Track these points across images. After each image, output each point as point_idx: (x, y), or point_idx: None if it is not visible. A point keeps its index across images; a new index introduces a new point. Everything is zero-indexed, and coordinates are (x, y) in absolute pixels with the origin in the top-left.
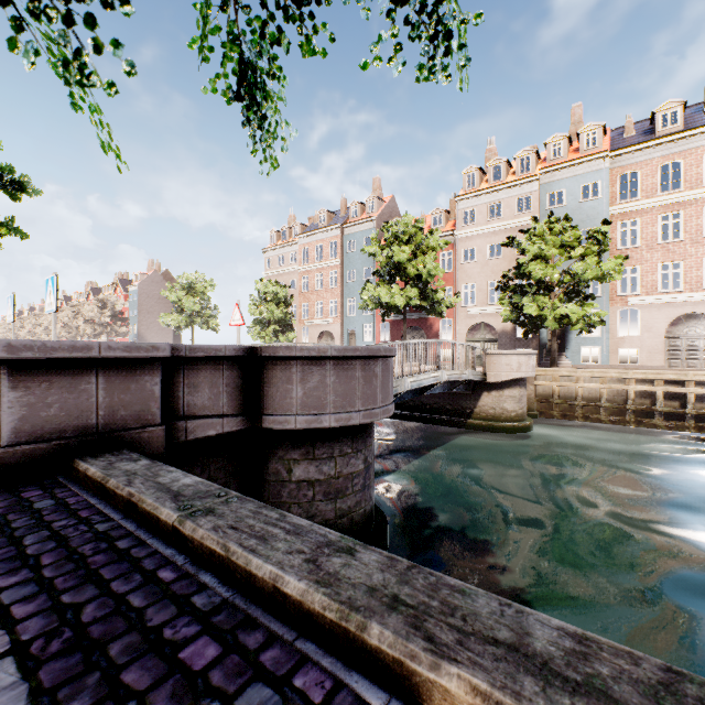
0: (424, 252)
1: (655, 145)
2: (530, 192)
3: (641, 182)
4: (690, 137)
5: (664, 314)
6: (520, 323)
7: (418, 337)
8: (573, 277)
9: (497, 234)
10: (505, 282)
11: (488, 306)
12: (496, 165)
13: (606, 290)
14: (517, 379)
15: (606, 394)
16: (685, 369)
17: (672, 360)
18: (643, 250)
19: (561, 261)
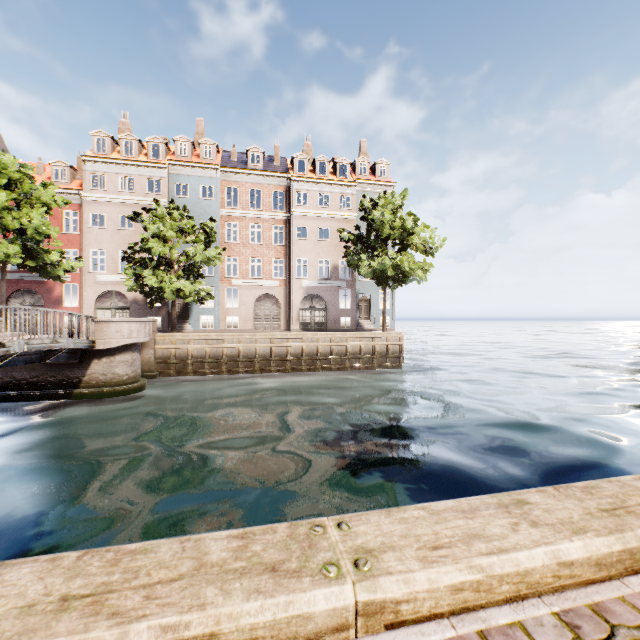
0: (33, 205)
1: (248, 174)
2: (160, 177)
3: (240, 197)
4: (266, 176)
5: (253, 293)
6: (146, 293)
7: (32, 302)
8: (188, 258)
9: (129, 206)
10: (131, 254)
11: (120, 275)
12: (129, 140)
13: (218, 272)
14: (130, 345)
15: (209, 352)
16: (264, 331)
17: (257, 325)
18: (241, 246)
19: (179, 243)
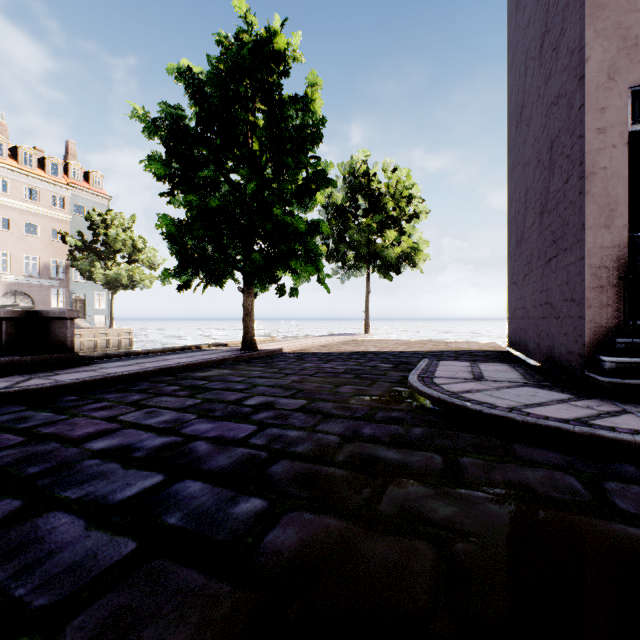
0: None
1: None
2: None
3: None
4: None
5: None
6: None
7: None
8: None
9: None
10: None
11: None
12: None
13: None
14: None
15: None
16: None
17: None
18: None
19: None
